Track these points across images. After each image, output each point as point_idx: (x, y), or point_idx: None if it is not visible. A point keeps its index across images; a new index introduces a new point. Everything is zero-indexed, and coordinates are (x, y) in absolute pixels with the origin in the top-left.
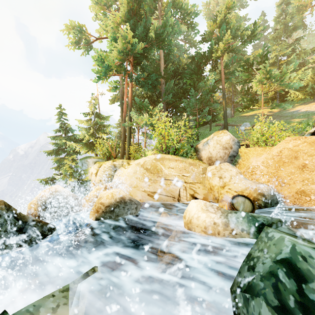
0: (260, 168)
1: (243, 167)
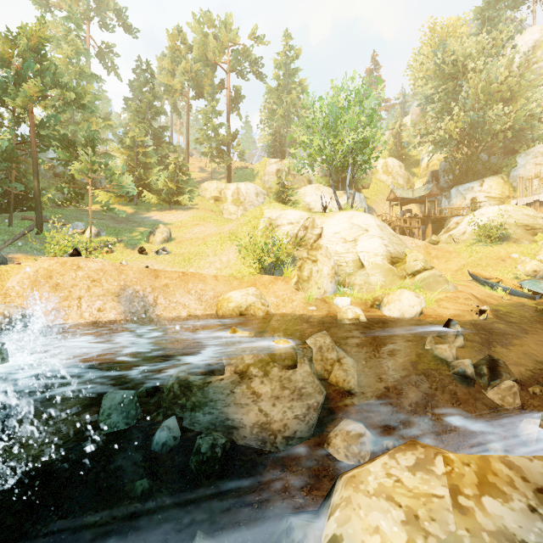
0: (16, 289)
1: (2, 288)
